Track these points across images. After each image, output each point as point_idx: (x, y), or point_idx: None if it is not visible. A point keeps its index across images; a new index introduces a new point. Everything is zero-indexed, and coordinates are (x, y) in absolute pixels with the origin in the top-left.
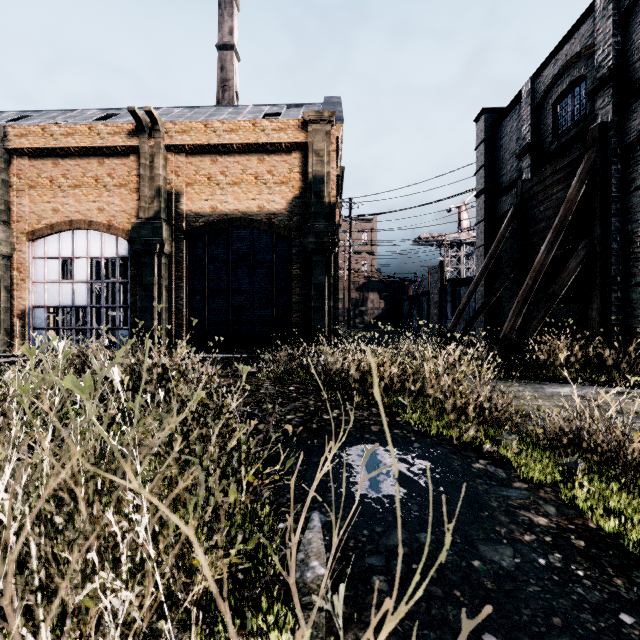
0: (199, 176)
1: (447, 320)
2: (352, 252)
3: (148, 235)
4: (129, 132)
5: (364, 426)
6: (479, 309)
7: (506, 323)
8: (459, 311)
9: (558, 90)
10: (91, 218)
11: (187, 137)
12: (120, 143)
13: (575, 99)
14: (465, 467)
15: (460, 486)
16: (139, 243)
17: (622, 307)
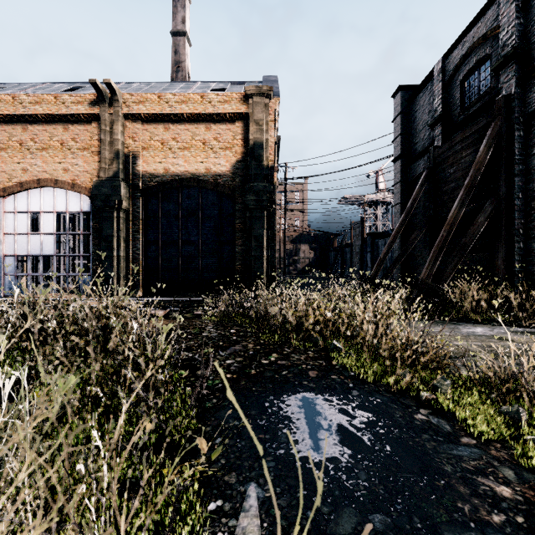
0: (153, 141)
1: (367, 267)
2: (287, 209)
3: (108, 192)
4: (91, 101)
5: (302, 371)
6: (397, 258)
7: (424, 270)
8: (380, 260)
9: (466, 68)
10: (57, 177)
11: (143, 107)
12: (83, 111)
13: (481, 76)
14: (408, 419)
15: (407, 444)
16: (100, 199)
17: (524, 256)
